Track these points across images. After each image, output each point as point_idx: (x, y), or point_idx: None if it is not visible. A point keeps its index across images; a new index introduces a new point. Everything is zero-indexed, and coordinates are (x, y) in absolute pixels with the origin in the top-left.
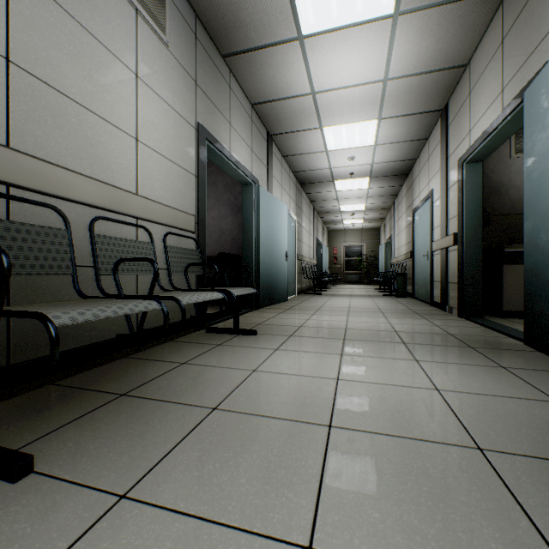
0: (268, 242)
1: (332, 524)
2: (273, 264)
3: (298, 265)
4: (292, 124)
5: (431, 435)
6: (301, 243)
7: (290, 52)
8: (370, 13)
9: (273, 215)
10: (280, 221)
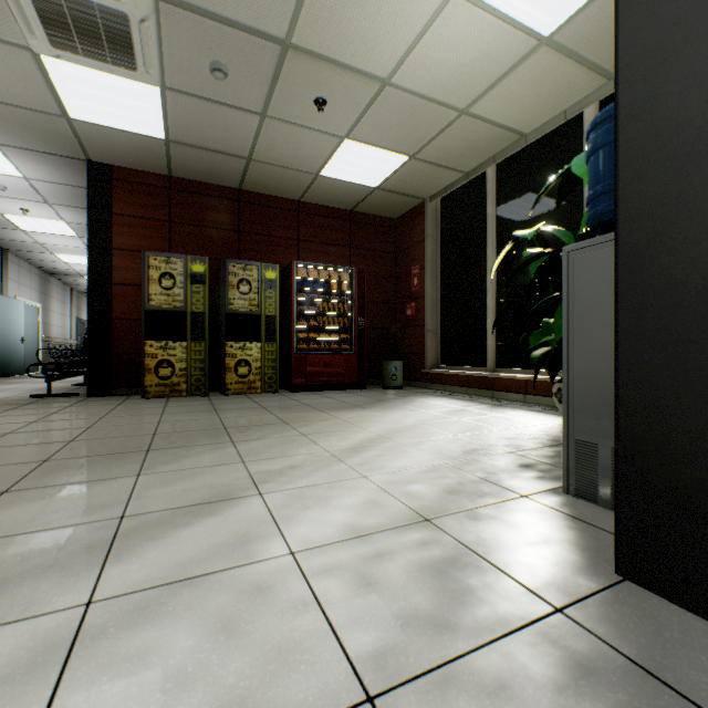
0: (2, 331)
1: (4, 391)
2: (8, 347)
3: (45, 346)
4: (27, 249)
5: (40, 388)
6: (50, 325)
7: (17, 232)
8: (64, 234)
9: (8, 311)
10: (17, 314)
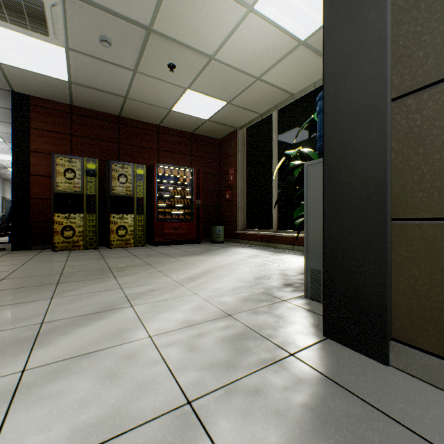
0: None
1: None
2: None
3: None
4: None
5: None
6: None
7: None
8: None
9: None
10: None
